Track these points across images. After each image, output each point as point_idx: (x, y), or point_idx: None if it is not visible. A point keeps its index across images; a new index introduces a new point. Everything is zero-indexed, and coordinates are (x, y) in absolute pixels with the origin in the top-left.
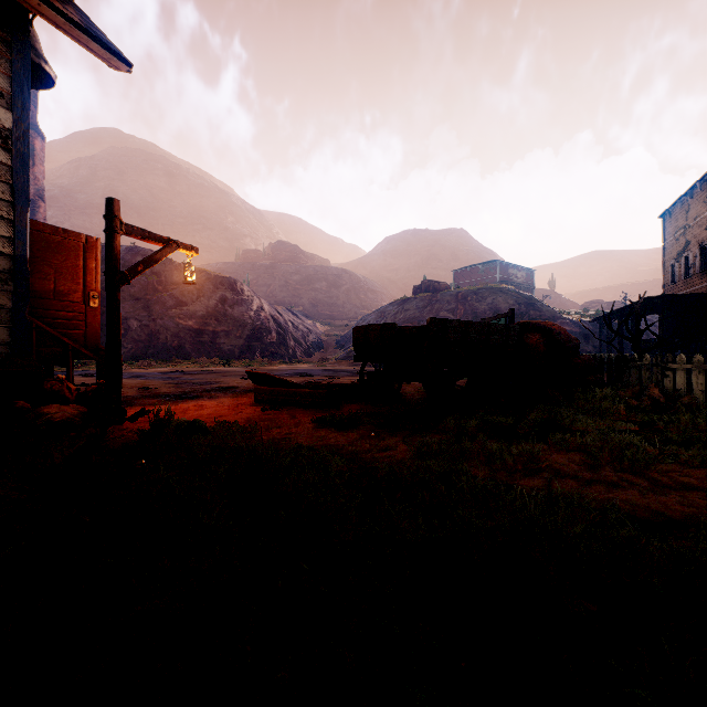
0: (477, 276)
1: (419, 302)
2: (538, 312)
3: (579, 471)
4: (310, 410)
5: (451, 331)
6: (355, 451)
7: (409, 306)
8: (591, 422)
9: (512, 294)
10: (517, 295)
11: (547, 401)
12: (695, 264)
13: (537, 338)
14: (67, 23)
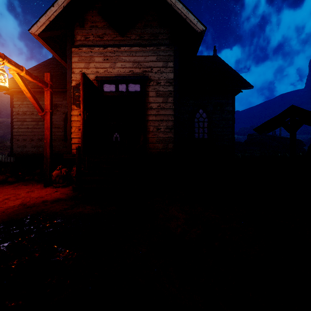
0: None
1: None
2: None
3: None
4: None
5: None
6: None
7: None
8: None
9: None
10: None
11: None
12: None
13: None
14: (47, 48)
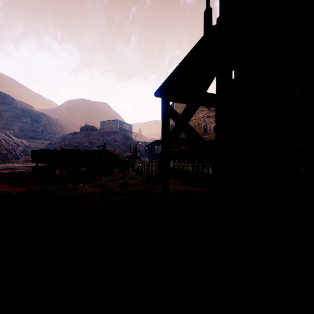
0: (110, 125)
1: (82, 134)
2: (130, 142)
3: (88, 188)
4: (10, 182)
5: (71, 153)
6: (24, 191)
7: (77, 136)
8: (103, 177)
9: (121, 134)
10: (123, 135)
11: (107, 174)
12: (170, 131)
13: (105, 154)
14: None
